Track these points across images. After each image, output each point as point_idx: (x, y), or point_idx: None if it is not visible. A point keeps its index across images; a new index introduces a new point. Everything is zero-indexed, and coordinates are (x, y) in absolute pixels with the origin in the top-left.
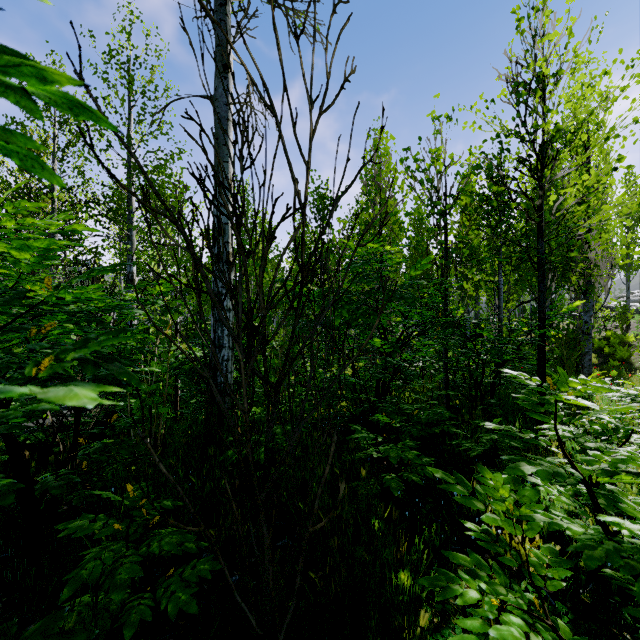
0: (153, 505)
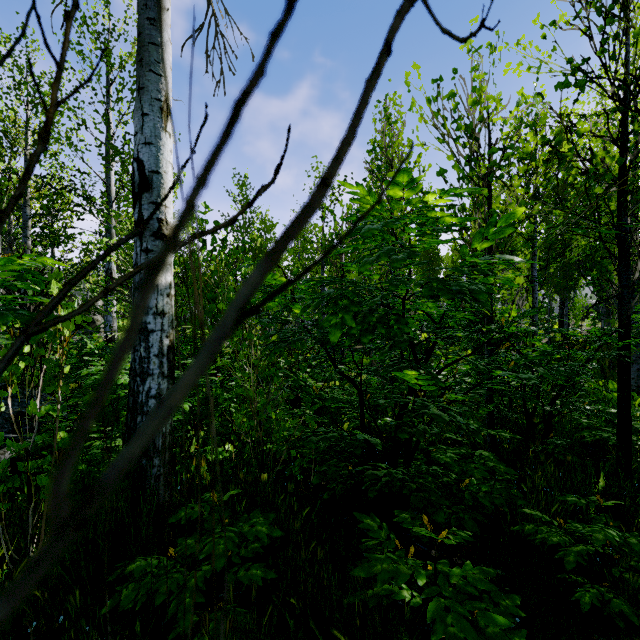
0: None
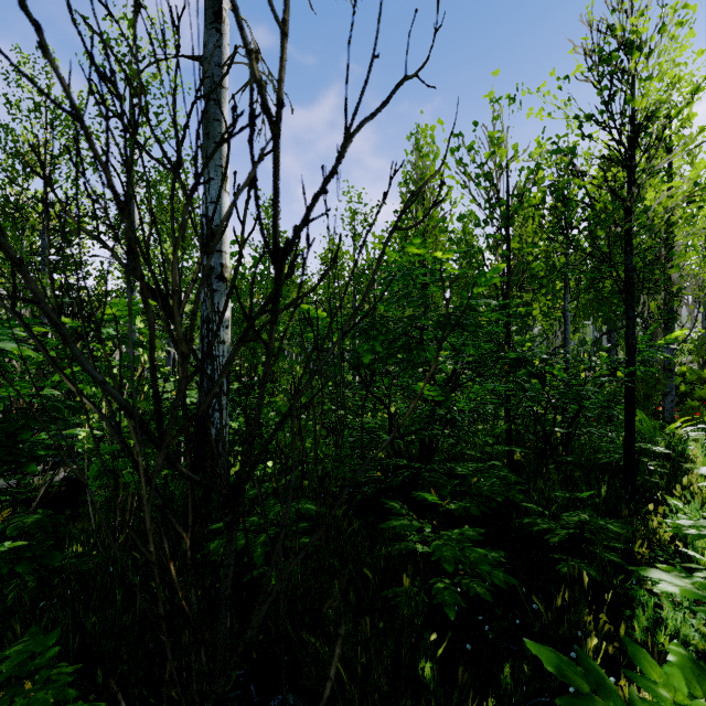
0: None
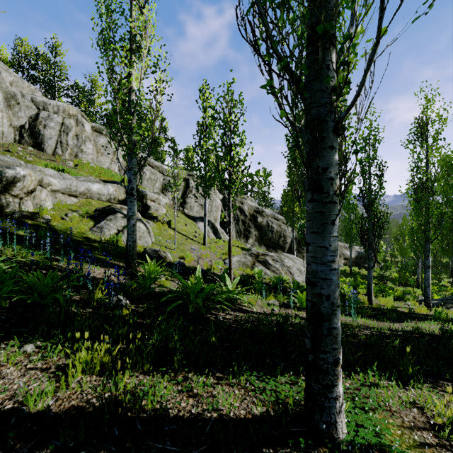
0: None
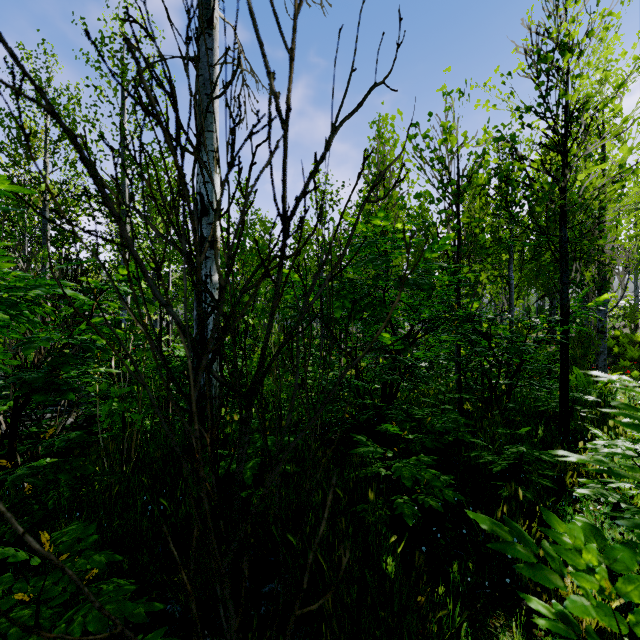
0: (6, 616)
